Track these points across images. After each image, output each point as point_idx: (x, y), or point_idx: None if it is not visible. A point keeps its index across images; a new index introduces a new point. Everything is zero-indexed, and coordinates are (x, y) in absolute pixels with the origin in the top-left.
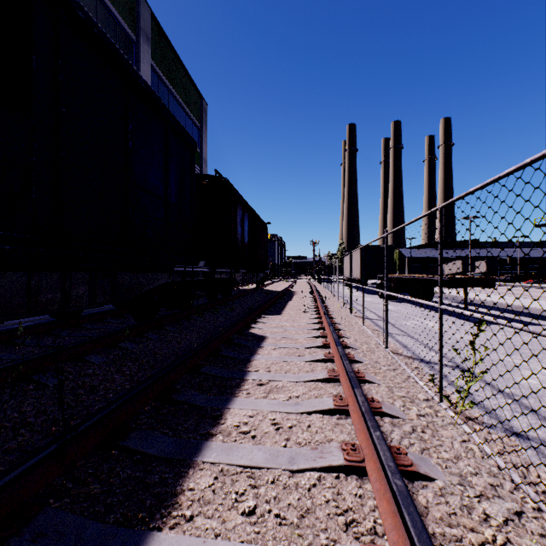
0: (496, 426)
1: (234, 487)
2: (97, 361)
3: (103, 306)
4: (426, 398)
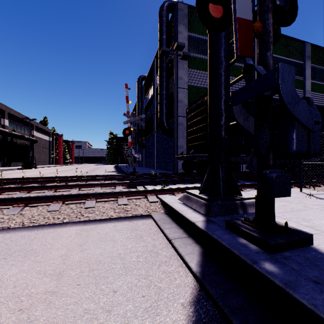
0: None
1: None
2: None
3: None
4: None
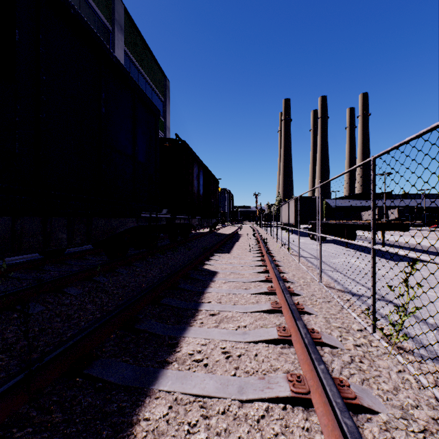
0: (426, 355)
1: (186, 417)
2: (74, 292)
3: (85, 246)
4: (360, 329)
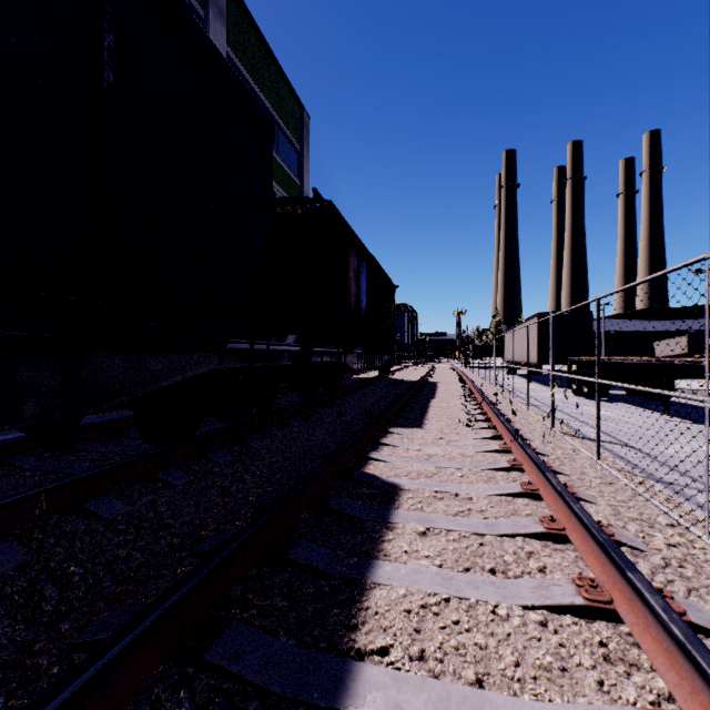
0: None
1: None
2: None
3: None
4: None
